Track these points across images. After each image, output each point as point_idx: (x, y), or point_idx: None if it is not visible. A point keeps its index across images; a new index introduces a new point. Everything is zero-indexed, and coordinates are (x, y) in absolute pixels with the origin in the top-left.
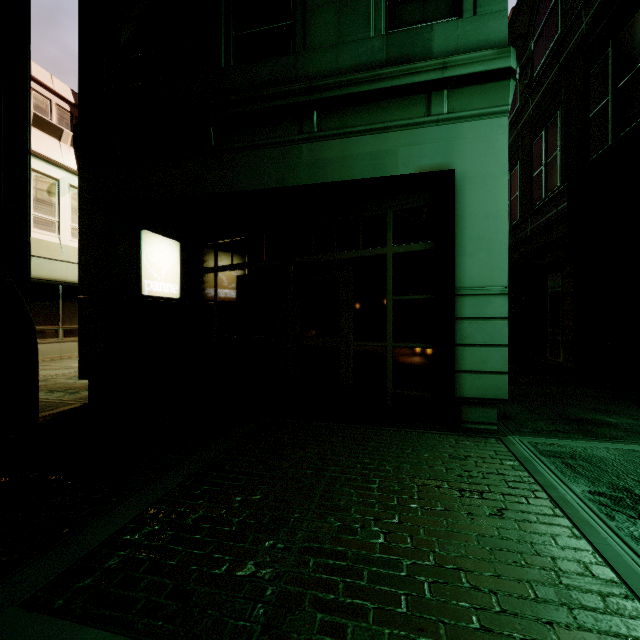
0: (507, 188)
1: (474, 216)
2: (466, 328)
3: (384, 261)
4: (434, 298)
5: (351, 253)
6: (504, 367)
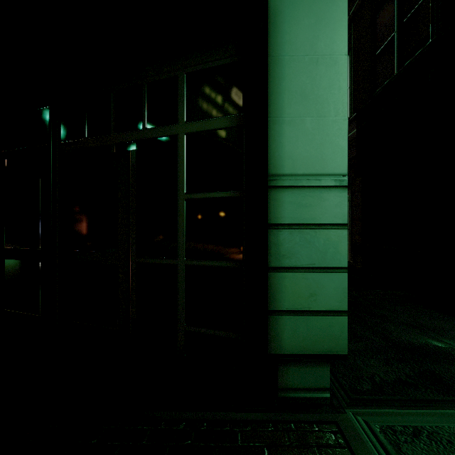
0: (346, 17)
1: (297, 59)
2: (285, 241)
3: (175, 144)
4: (240, 196)
5: (133, 134)
6: (341, 303)
